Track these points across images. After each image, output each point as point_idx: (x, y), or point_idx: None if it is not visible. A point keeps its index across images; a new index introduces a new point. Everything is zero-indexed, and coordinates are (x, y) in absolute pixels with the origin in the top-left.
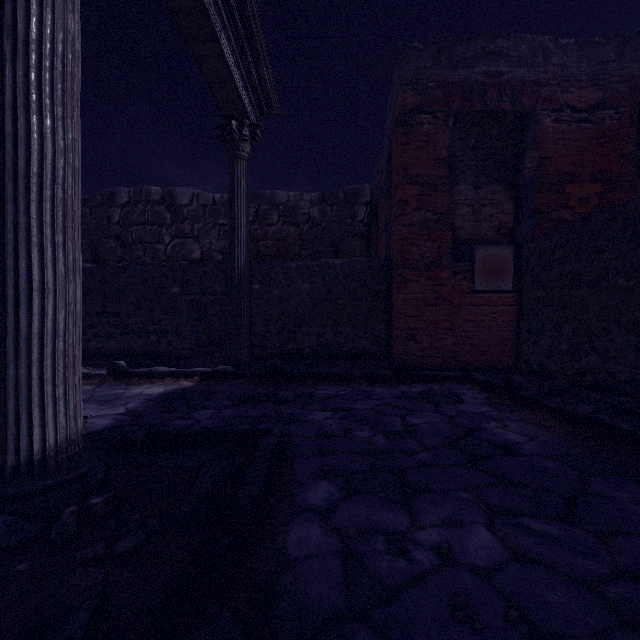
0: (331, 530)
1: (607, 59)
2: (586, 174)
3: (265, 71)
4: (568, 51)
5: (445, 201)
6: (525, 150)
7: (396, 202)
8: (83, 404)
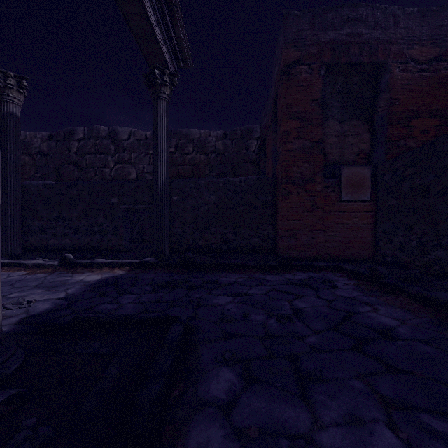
0: (232, 431)
1: (442, 23)
2: (426, 111)
3: (181, 32)
4: (412, 17)
5: (318, 132)
6: (379, 93)
7: (281, 133)
8: (33, 289)
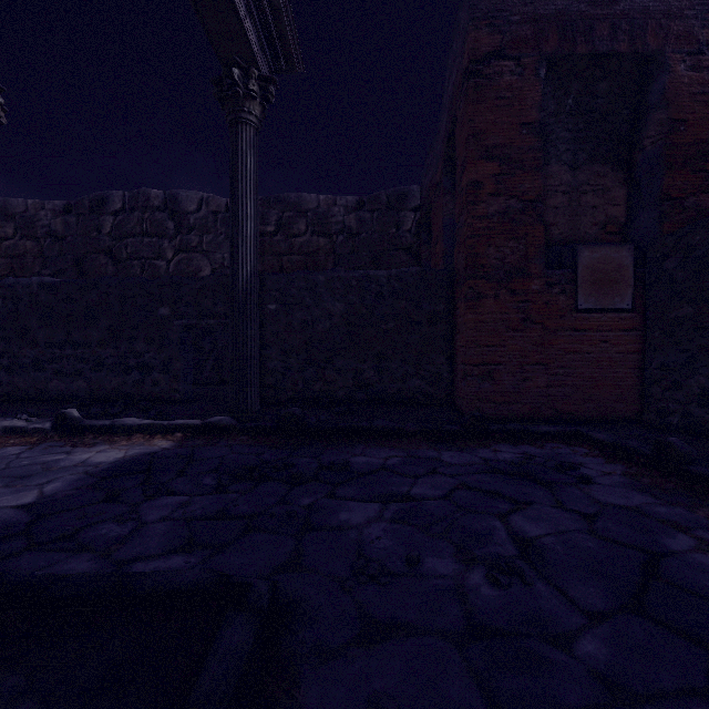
0: None
1: None
2: None
3: None
4: None
5: (535, 183)
6: (646, 112)
7: (464, 186)
8: None
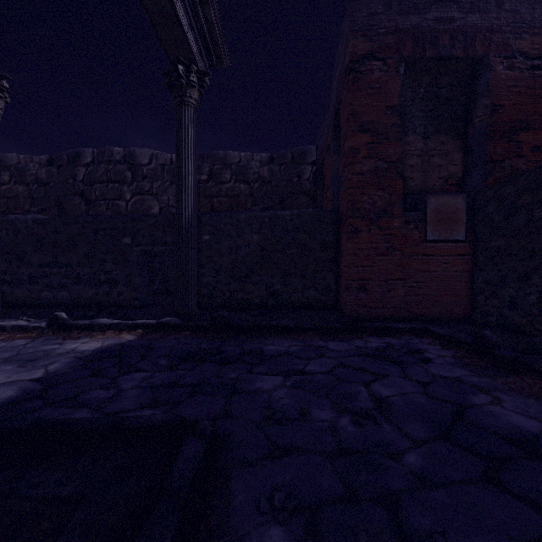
0: None
1: None
2: (539, 122)
3: (213, 14)
4: None
5: (396, 149)
6: (476, 99)
7: (346, 151)
8: (0, 365)
